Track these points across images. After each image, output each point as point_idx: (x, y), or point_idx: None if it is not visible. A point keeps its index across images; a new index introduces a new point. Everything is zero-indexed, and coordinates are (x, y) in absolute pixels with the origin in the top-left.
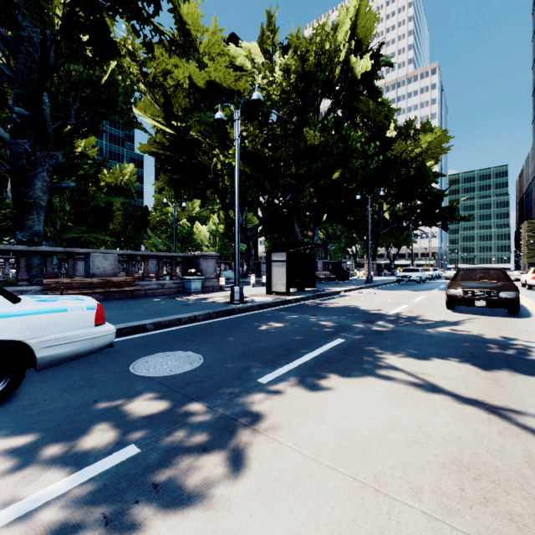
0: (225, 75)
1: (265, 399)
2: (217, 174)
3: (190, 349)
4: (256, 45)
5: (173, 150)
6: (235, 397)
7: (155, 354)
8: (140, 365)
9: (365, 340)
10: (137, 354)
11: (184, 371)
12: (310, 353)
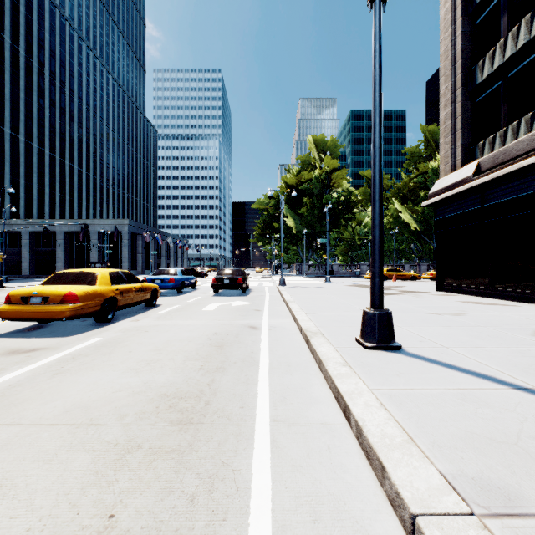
0: None
1: None
2: None
3: None
4: None
5: None
6: None
7: None
8: None
9: None
10: None
11: None
12: None
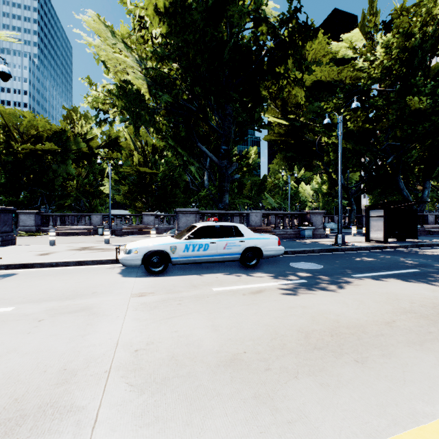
0: (329, 74)
1: (354, 280)
2: (321, 146)
3: (314, 262)
4: (357, 30)
5: (287, 136)
6: (340, 277)
7: (298, 262)
8: (294, 265)
9: (438, 272)
10: (289, 261)
11: (314, 268)
12: (387, 272)
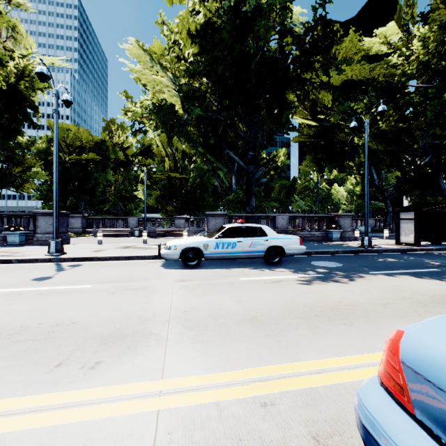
0: (359, 73)
1: (369, 276)
2: (353, 146)
3: (335, 262)
4: (393, 22)
5: (316, 137)
6: (355, 274)
7: (319, 261)
8: (315, 263)
9: None
10: (311, 260)
11: (333, 266)
12: (405, 270)
